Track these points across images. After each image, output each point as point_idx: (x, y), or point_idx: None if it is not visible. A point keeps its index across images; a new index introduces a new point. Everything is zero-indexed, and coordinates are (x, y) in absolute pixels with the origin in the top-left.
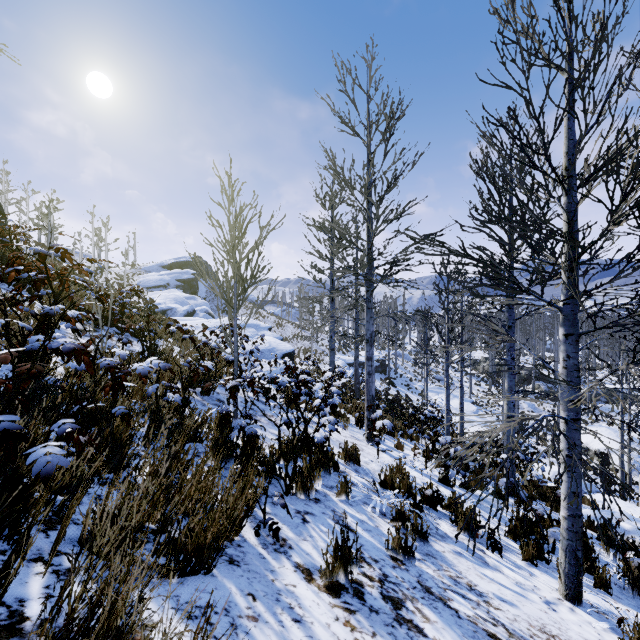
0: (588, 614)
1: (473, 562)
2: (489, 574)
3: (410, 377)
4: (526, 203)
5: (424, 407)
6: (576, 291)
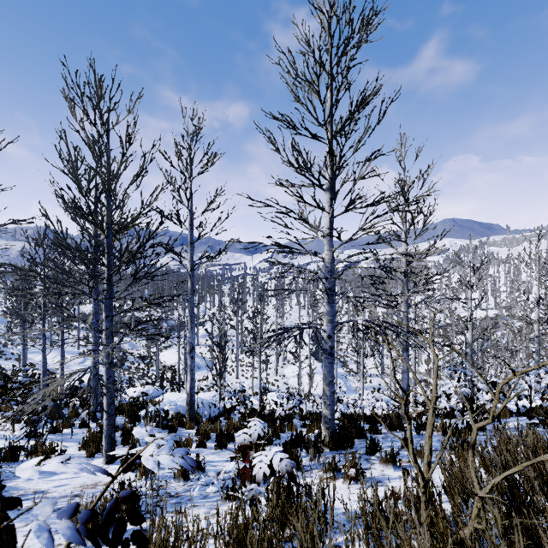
0: (116, 465)
1: (44, 478)
2: (55, 478)
3: (5, 342)
4: (80, 242)
5: (18, 374)
6: (112, 292)
